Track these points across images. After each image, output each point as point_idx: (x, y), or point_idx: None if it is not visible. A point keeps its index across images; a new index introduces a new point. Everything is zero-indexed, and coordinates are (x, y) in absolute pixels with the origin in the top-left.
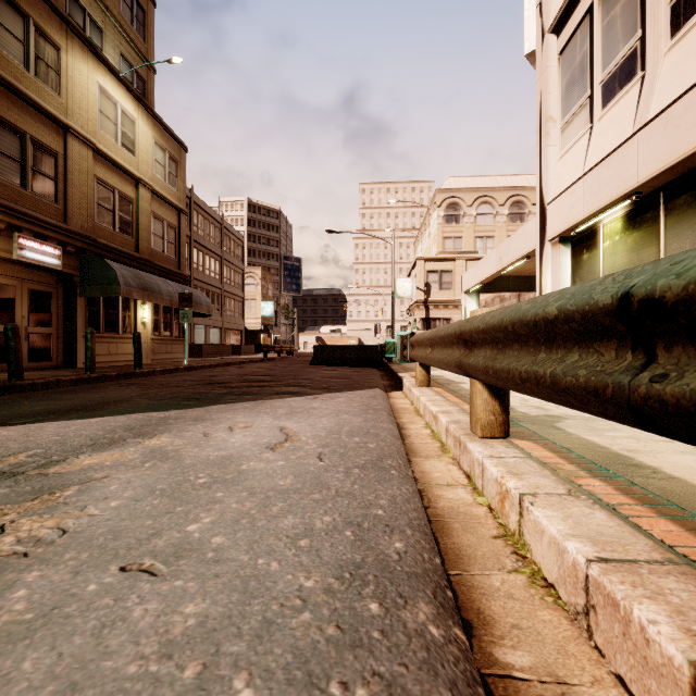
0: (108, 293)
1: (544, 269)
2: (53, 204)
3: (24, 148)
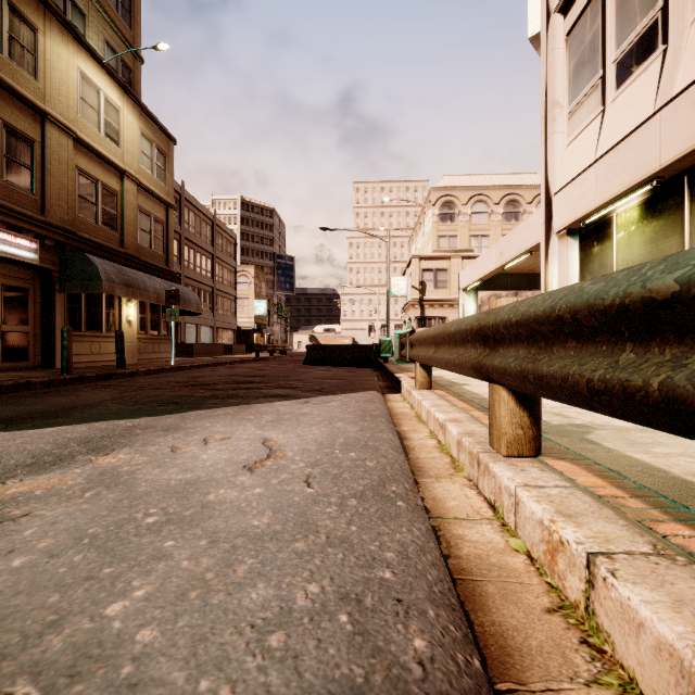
0: (89, 289)
1: (550, 263)
2: (30, 195)
3: None
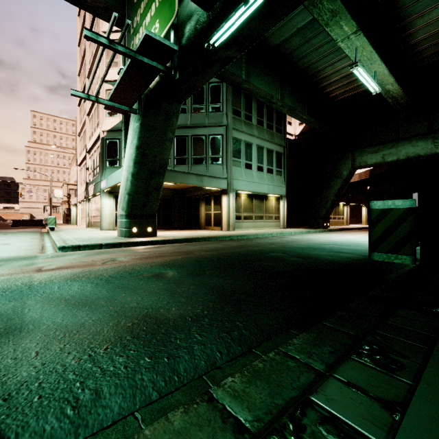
0: None
1: (78, 207)
2: None
3: None
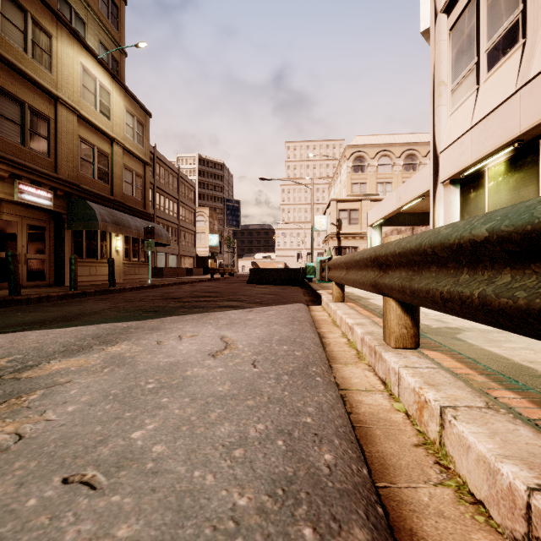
0: (88, 227)
1: (437, 205)
2: (46, 158)
3: (23, 114)
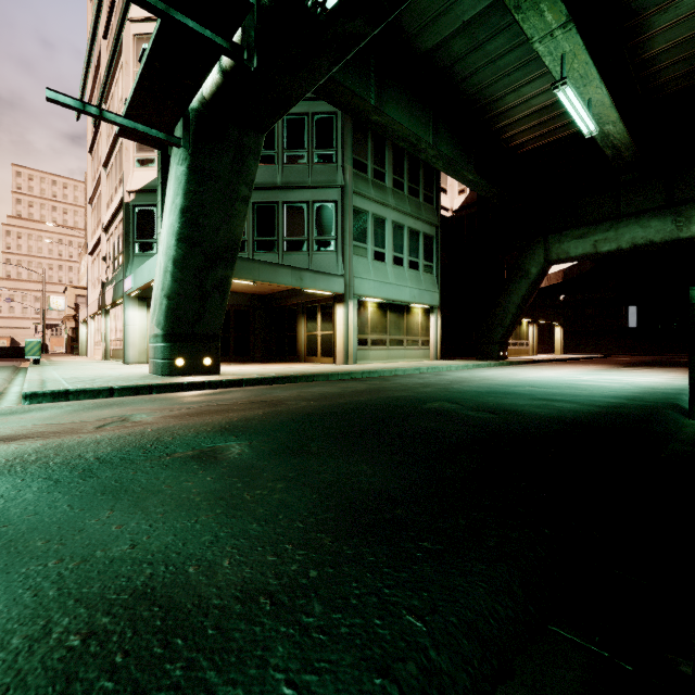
0: None
1: (88, 324)
2: None
3: None
